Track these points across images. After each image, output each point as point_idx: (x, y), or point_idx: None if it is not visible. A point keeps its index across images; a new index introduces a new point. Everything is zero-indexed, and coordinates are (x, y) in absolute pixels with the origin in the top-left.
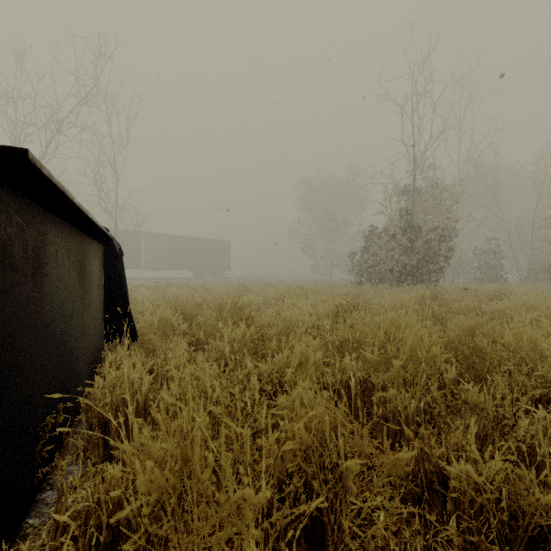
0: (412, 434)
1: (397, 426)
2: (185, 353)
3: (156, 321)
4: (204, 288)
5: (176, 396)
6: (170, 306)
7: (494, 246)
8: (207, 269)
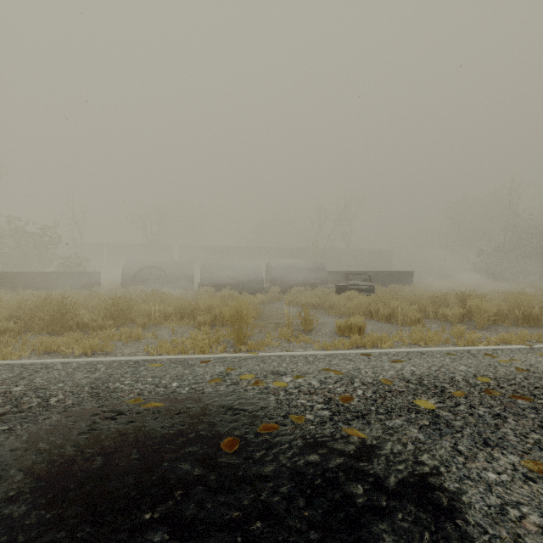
0: None
1: None
2: None
3: None
4: None
5: None
6: None
7: None
8: (377, 269)
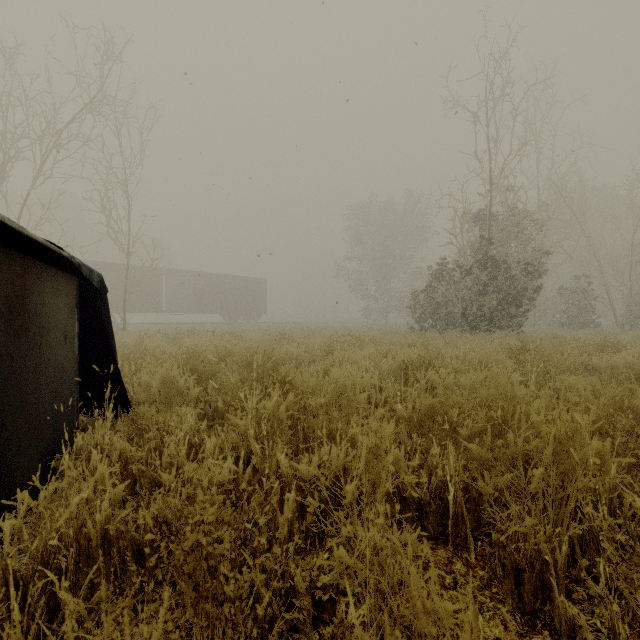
0: (584, 617)
1: (537, 582)
2: (187, 438)
3: (155, 384)
4: (233, 336)
5: (155, 529)
6: (178, 362)
7: (584, 285)
8: (239, 312)
